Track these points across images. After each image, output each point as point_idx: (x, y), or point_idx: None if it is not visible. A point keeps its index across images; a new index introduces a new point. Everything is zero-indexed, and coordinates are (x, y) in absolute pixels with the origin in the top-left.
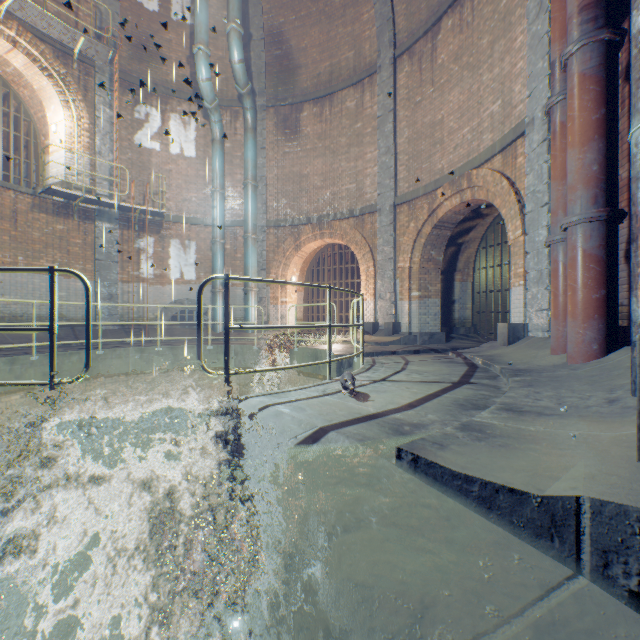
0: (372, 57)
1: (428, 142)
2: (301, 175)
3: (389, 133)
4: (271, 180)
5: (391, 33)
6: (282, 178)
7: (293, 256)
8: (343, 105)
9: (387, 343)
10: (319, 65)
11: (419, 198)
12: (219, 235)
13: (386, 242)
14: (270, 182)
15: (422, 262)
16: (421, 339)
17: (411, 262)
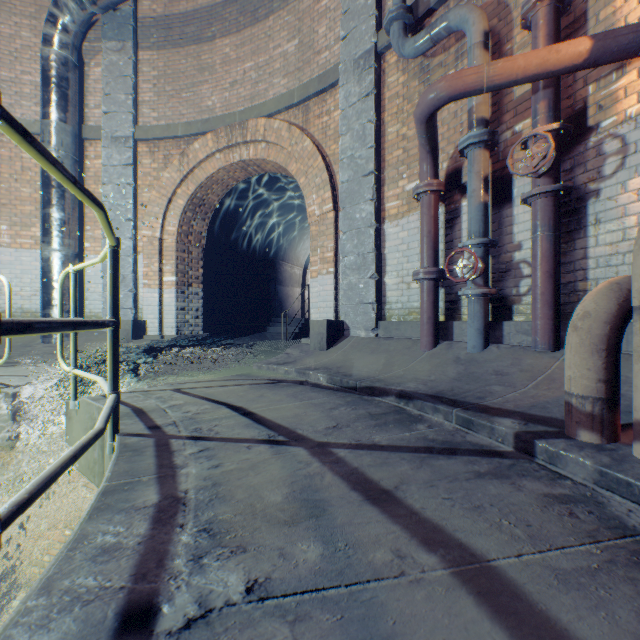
0: None
1: None
2: None
3: None
4: None
5: None
6: None
7: None
8: None
9: None
10: None
11: None
12: None
13: None
14: None
15: None
16: None
17: None
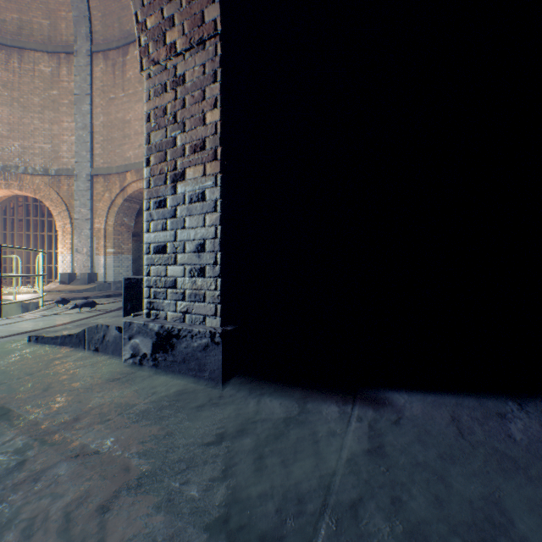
0: (70, 38)
1: (121, 134)
2: None
3: (87, 113)
4: None
5: (89, 29)
6: None
7: None
8: (37, 66)
9: (82, 290)
10: (5, 12)
11: (114, 175)
12: None
13: (84, 205)
14: None
15: (117, 226)
16: (116, 286)
17: (107, 224)
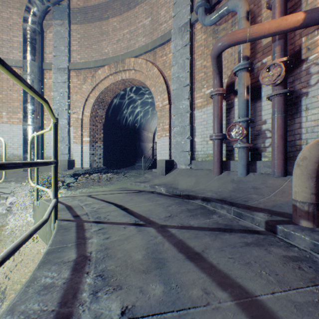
0: None
1: None
2: None
3: None
4: None
5: None
6: None
7: None
8: None
9: None
10: None
11: None
12: None
13: None
14: None
15: None
16: None
17: None
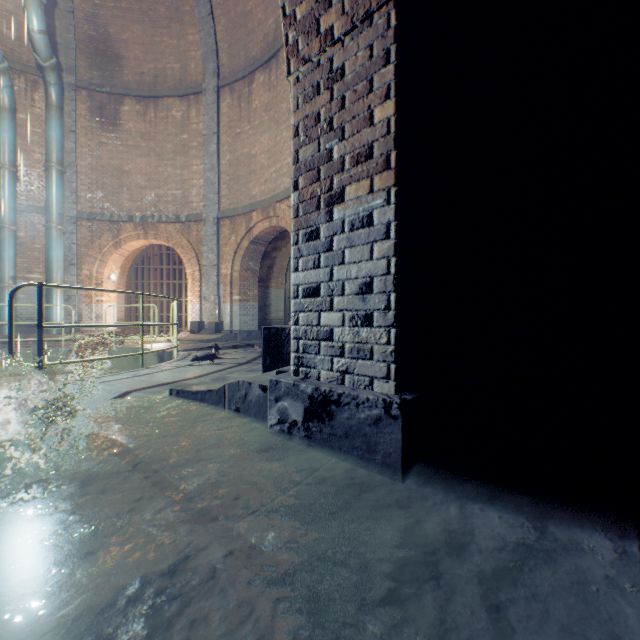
0: (198, 78)
1: (247, 170)
2: (122, 170)
3: (214, 153)
4: (84, 168)
5: (216, 64)
6: (98, 169)
7: (112, 253)
8: (169, 112)
9: (210, 340)
10: (143, 64)
11: (239, 216)
12: (9, 220)
13: (211, 250)
14: (83, 170)
15: (242, 271)
16: (241, 336)
17: (233, 270)
